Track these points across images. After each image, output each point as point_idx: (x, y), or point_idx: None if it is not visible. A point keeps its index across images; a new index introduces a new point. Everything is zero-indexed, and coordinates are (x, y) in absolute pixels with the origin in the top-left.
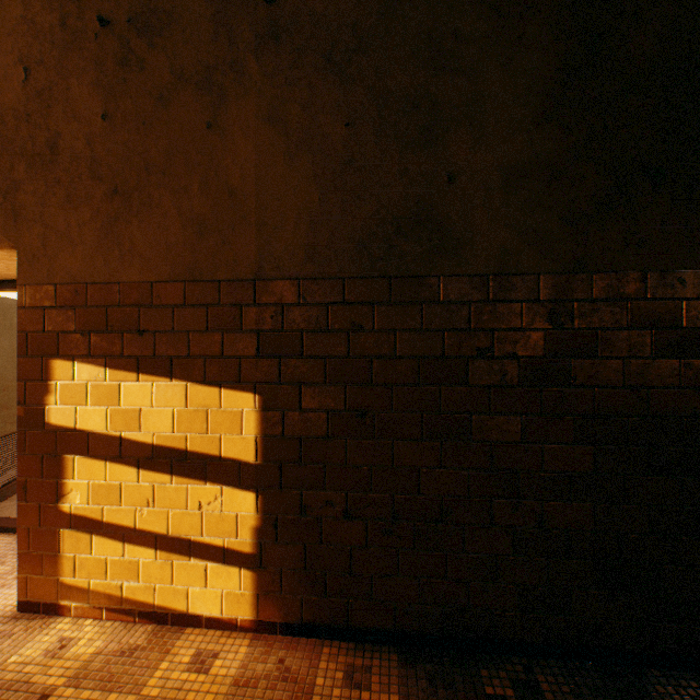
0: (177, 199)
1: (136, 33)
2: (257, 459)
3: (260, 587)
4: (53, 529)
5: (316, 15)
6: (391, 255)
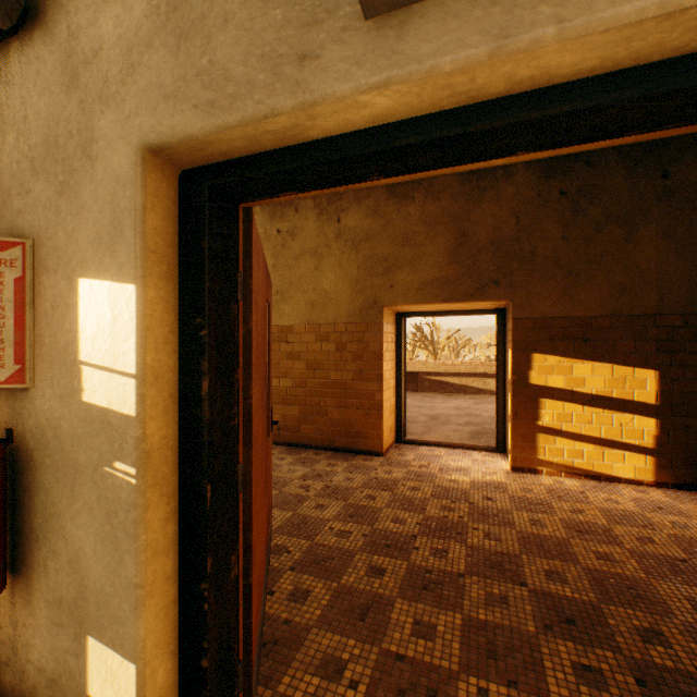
0: (606, 276)
1: (581, 197)
2: (656, 402)
3: (658, 465)
4: (532, 433)
5: (693, 183)
6: None
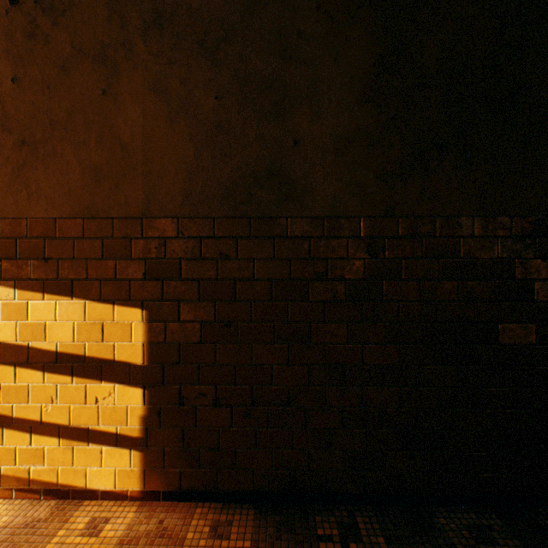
0: (77, 151)
1: (41, 12)
2: (144, 362)
3: (147, 464)
4: None
5: (192, 10)
6: (250, 200)
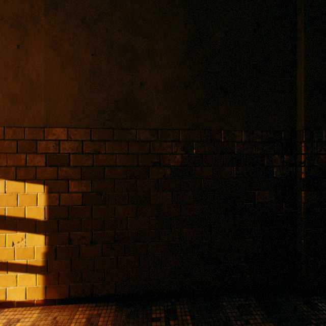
0: None
1: None
2: (45, 218)
3: (47, 282)
4: None
5: None
6: (114, 118)
